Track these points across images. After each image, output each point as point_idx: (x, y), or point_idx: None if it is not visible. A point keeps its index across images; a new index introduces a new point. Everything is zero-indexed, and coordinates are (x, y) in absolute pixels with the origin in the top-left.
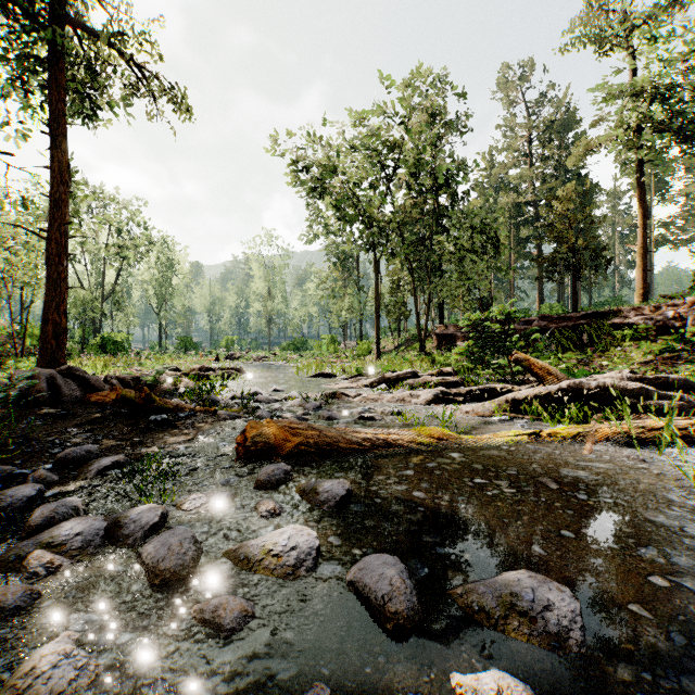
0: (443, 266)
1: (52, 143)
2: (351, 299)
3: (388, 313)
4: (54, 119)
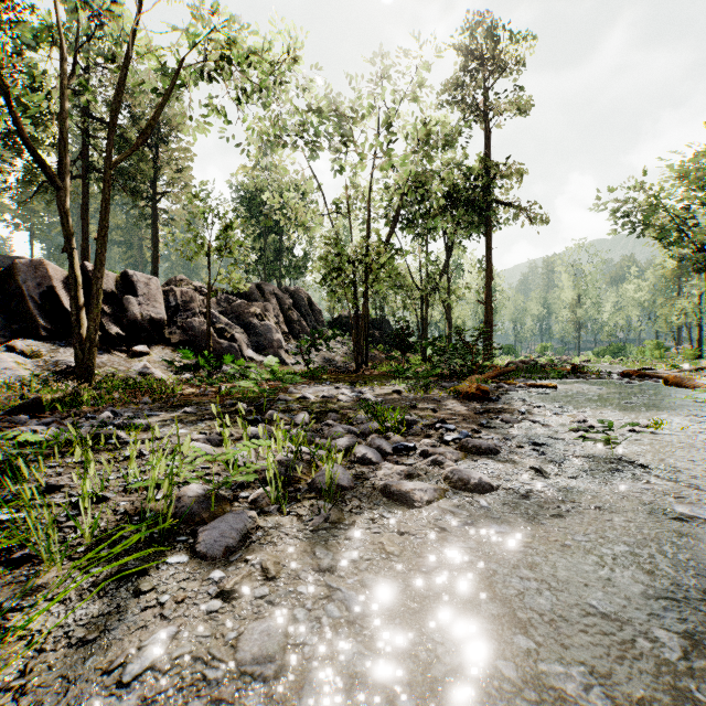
0: None
1: (487, 261)
2: (682, 303)
3: None
4: (488, 250)
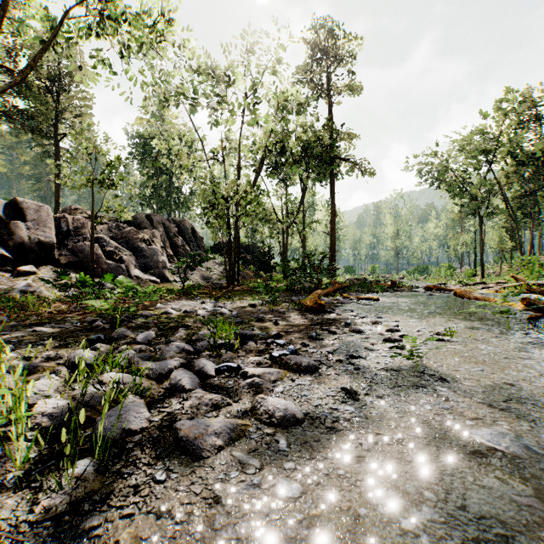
0: (539, 216)
1: (332, 202)
2: (465, 237)
3: (493, 249)
4: (332, 193)
